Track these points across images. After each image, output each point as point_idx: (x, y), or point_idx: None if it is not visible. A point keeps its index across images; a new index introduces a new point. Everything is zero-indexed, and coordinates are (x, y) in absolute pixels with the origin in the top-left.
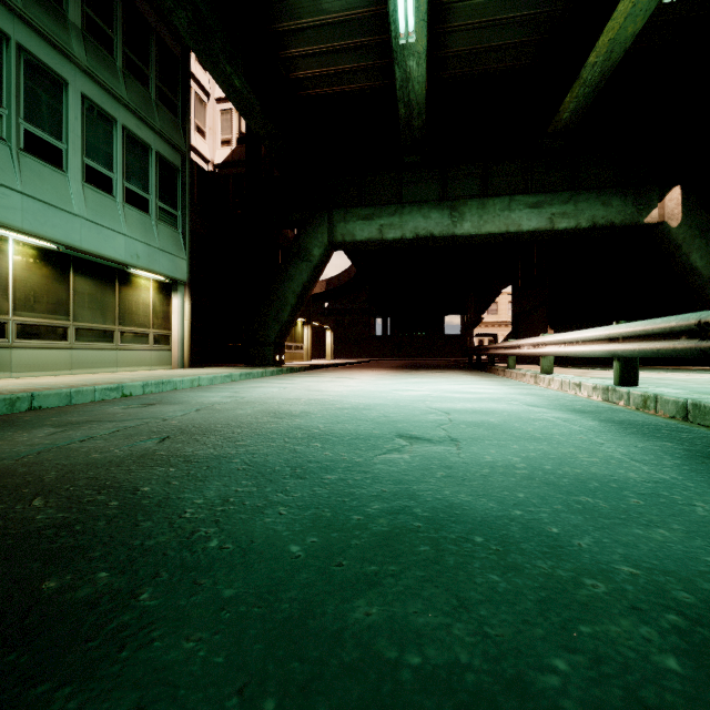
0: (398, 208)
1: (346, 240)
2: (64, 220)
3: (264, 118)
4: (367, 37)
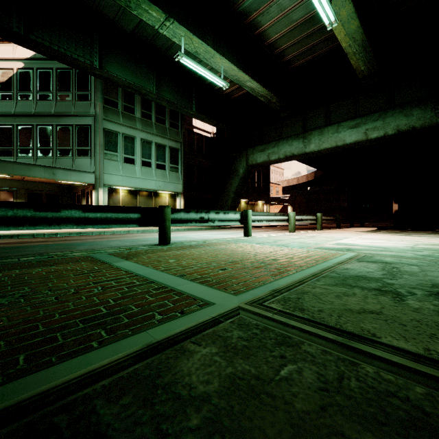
0: (276, 142)
1: (253, 163)
2: (134, 180)
3: (208, 119)
4: None
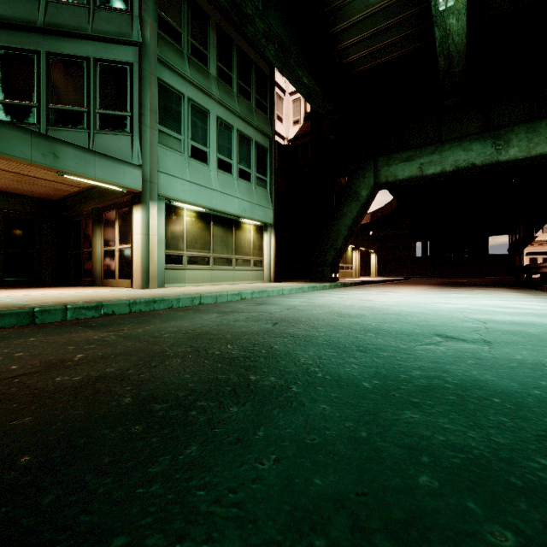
0: (438, 146)
1: (389, 180)
2: (208, 193)
3: (324, 100)
4: (408, 11)
